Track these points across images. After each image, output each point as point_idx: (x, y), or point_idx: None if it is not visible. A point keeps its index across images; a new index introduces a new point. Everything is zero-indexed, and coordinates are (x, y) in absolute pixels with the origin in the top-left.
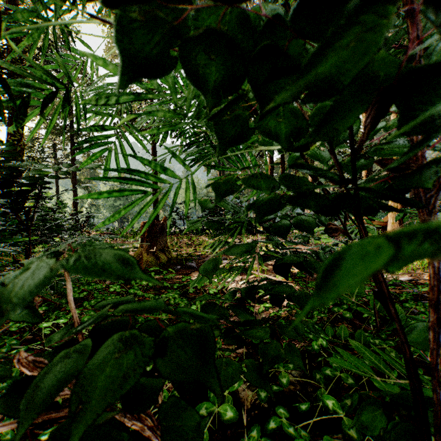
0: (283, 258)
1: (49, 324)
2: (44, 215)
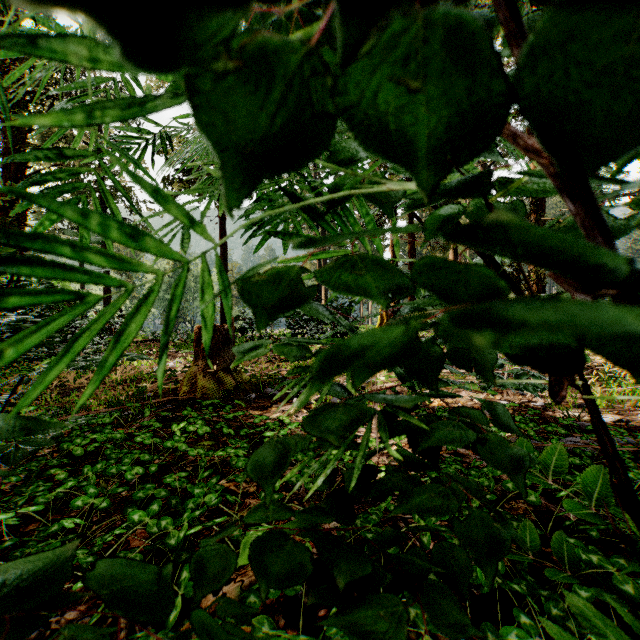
0: (431, 429)
1: (12, 515)
2: (19, 321)
